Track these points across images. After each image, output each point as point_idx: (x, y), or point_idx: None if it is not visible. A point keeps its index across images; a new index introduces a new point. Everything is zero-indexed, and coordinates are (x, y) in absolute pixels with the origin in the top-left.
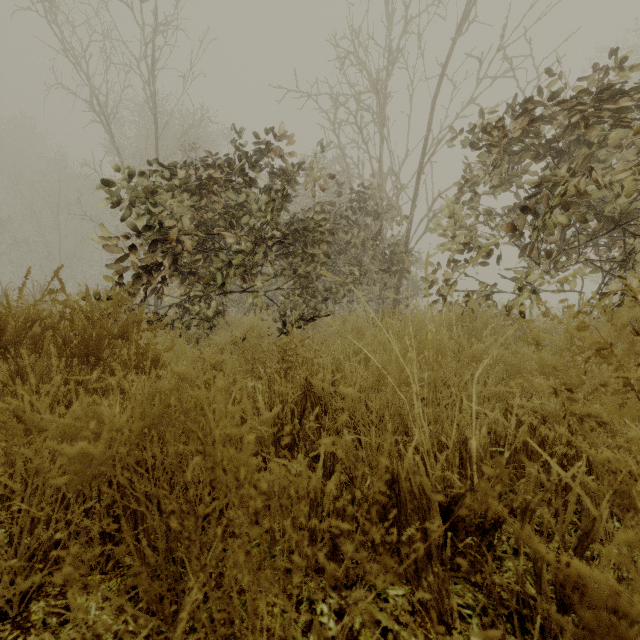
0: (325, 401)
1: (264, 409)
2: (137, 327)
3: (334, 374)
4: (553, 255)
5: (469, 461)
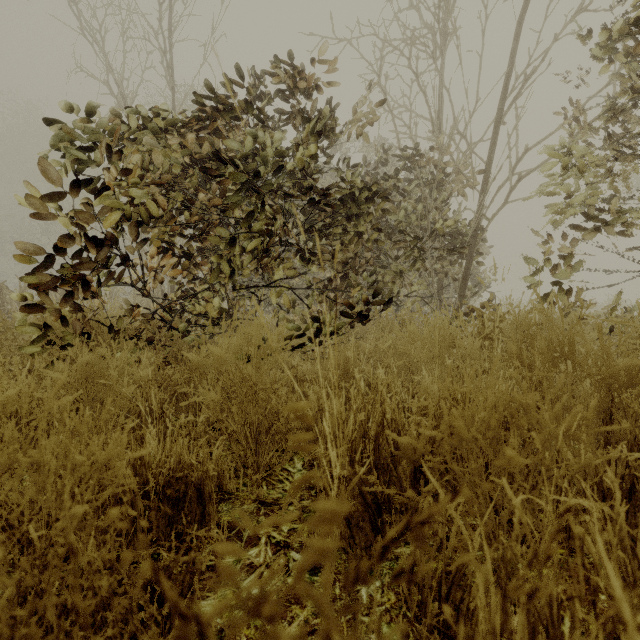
0: None
1: None
2: None
3: None
4: None
5: None
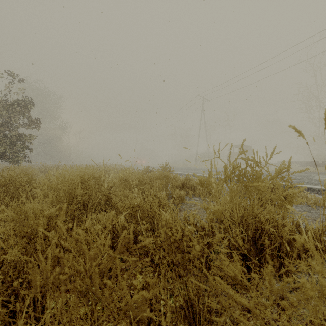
0: None
1: None
2: None
3: None
4: None
5: None
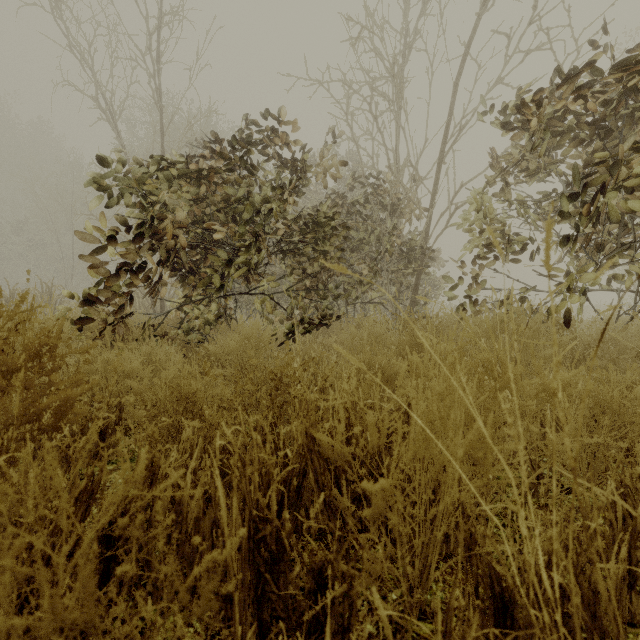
0: (335, 460)
1: (224, 513)
2: (51, 351)
3: (349, 414)
4: (604, 249)
5: (593, 602)
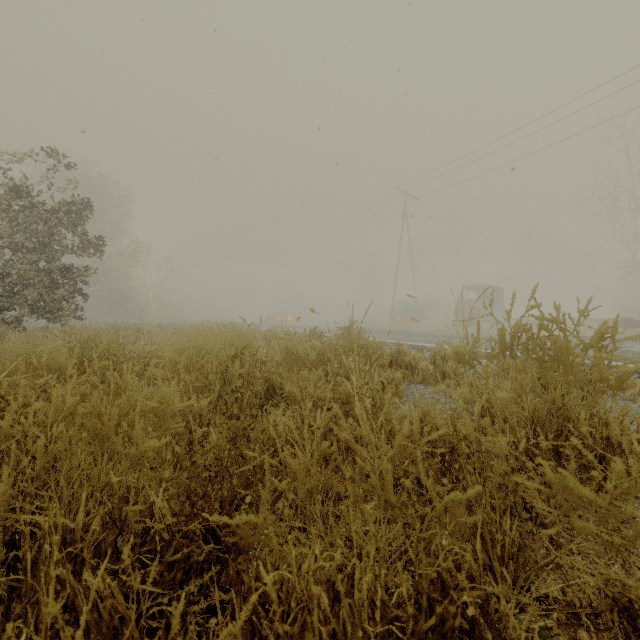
0: None
1: None
2: None
3: None
4: None
5: None
